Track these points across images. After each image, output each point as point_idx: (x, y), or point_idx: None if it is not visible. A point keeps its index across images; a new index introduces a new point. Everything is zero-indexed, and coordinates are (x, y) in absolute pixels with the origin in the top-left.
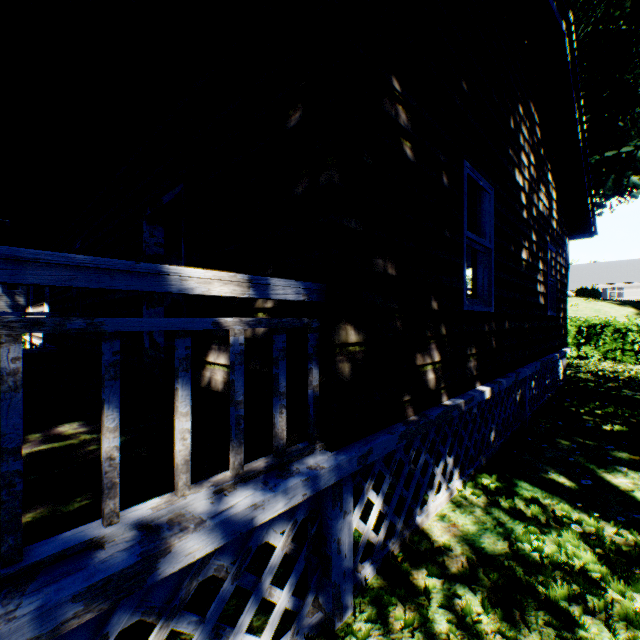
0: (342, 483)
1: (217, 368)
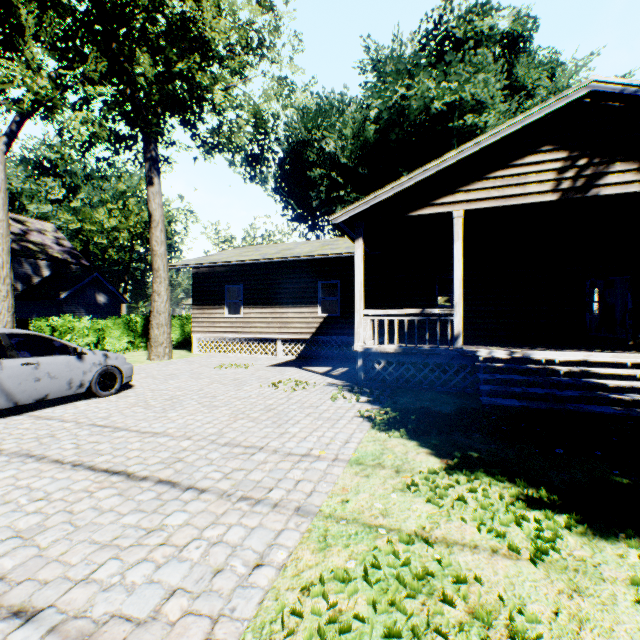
0: None
1: None
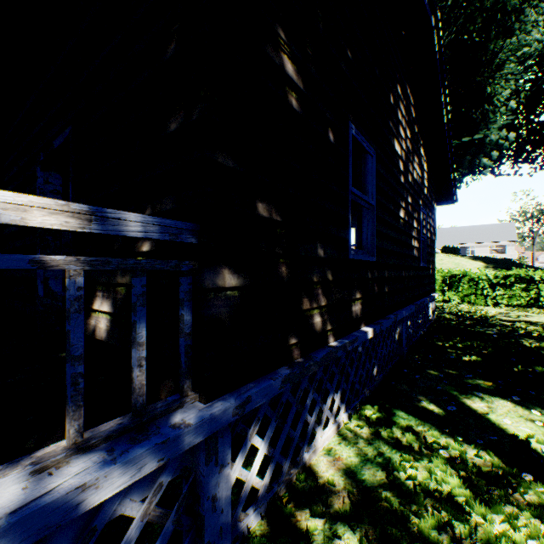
0: (218, 435)
1: (101, 316)
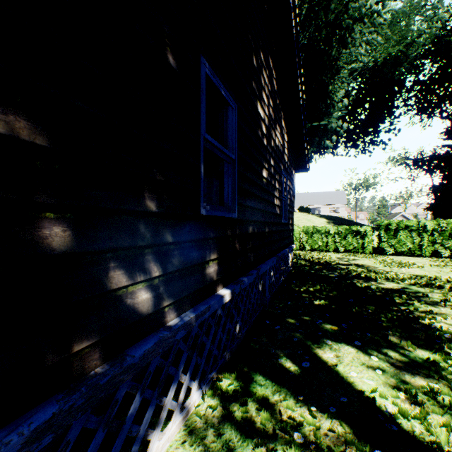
0: None
1: None
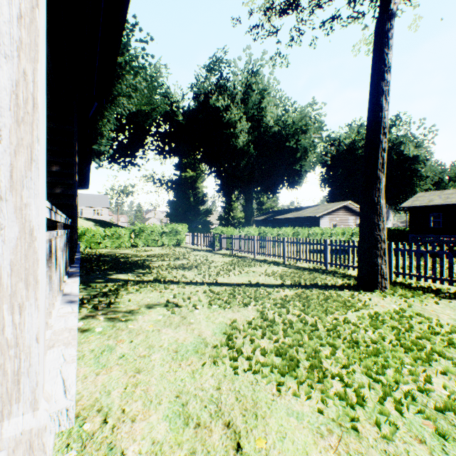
0: None
1: None
